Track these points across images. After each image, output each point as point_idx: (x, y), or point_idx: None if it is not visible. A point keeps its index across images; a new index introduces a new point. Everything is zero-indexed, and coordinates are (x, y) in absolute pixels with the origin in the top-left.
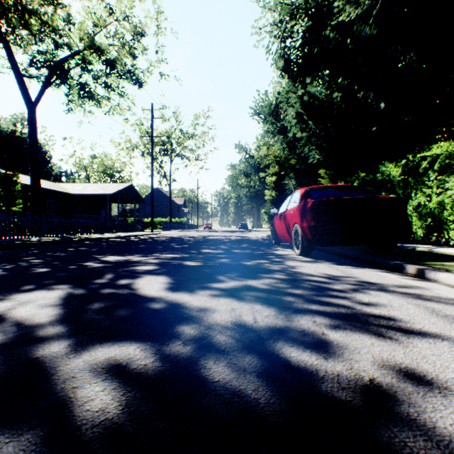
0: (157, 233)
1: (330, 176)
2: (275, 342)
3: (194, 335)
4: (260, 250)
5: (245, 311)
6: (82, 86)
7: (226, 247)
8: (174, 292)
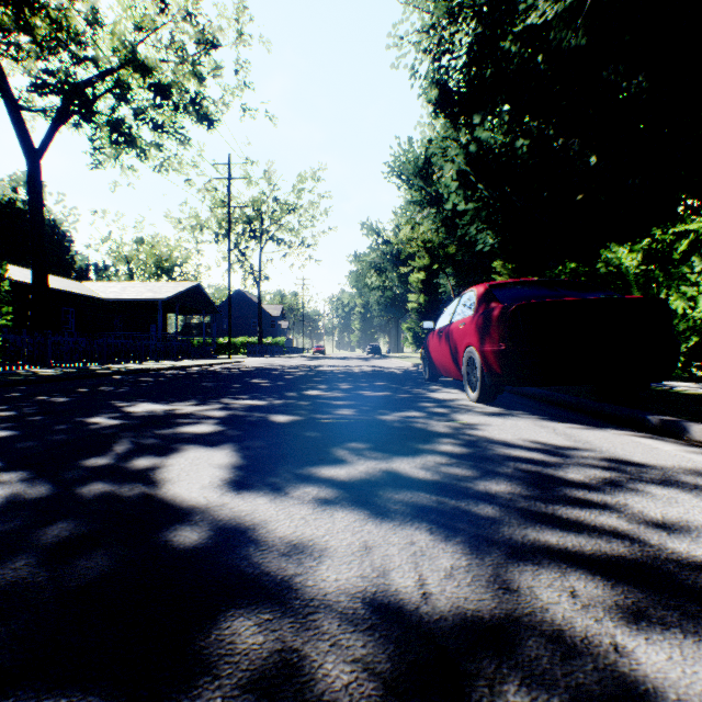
0: (238, 361)
1: (510, 271)
2: (497, 699)
3: (262, 659)
4: (406, 392)
5: (394, 553)
6: (116, 125)
7: (348, 385)
8: (238, 493)
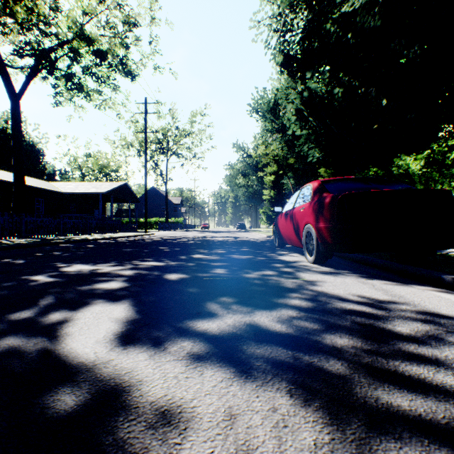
0: (151, 234)
1: (330, 175)
2: None
3: None
4: (263, 255)
5: (258, 423)
6: (70, 77)
7: (223, 251)
8: (124, 348)
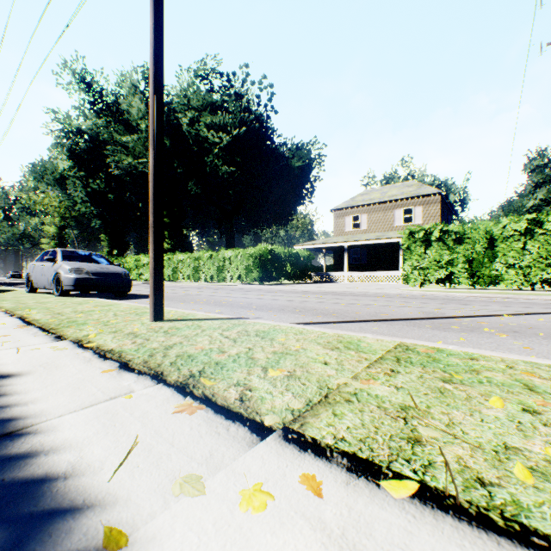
0: None
1: (109, 240)
2: None
3: None
4: None
5: None
6: None
7: None
8: None
